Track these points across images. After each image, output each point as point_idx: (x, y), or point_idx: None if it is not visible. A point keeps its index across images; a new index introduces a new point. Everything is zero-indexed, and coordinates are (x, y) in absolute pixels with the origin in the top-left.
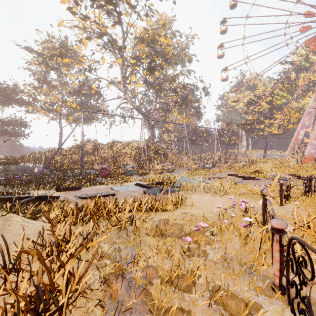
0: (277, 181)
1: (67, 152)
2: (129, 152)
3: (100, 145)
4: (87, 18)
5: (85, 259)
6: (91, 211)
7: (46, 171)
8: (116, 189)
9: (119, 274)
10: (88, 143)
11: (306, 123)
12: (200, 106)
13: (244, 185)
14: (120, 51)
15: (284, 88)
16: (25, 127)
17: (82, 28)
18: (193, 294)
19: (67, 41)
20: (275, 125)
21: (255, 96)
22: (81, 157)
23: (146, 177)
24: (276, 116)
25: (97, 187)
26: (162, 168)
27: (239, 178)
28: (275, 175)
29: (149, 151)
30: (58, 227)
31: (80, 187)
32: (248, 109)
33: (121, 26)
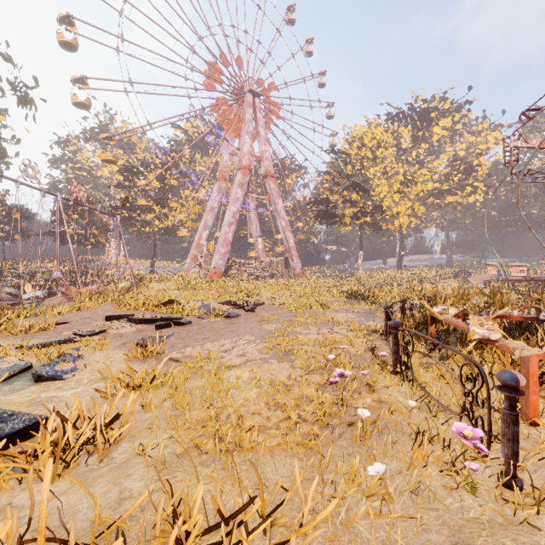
0: (224, 322)
1: None
2: None
3: None
4: None
5: None
6: None
7: None
8: None
9: None
10: None
11: (209, 223)
12: (0, 132)
13: (227, 370)
14: None
15: (182, 162)
16: None
17: None
18: None
19: None
20: (170, 218)
21: (137, 159)
22: None
23: None
24: (172, 204)
25: None
26: None
27: (144, 327)
28: (204, 305)
29: None
30: None
31: None
32: (125, 181)
33: None
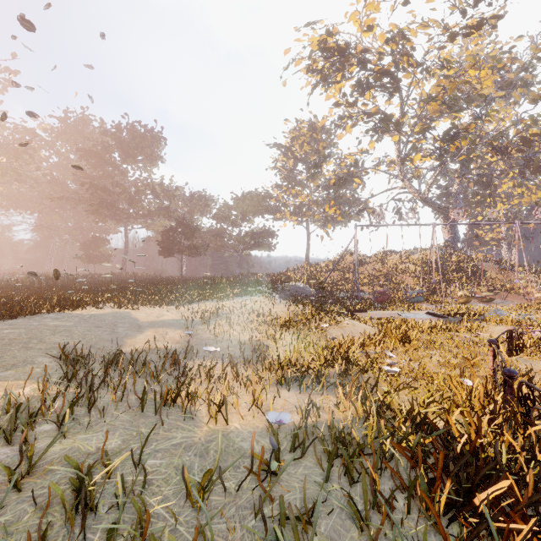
0: None
1: (323, 268)
2: (410, 269)
3: (365, 258)
4: (353, 104)
5: (416, 331)
6: (402, 322)
7: (314, 292)
8: (405, 316)
9: (428, 341)
10: (348, 256)
11: None
12: None
13: None
14: (397, 128)
15: None
16: (273, 237)
17: (347, 117)
18: (462, 349)
19: (318, 122)
20: None
21: None
22: (352, 278)
23: (441, 307)
24: None
25: (382, 312)
26: (469, 294)
27: None
28: None
29: (445, 267)
30: (393, 324)
31: (367, 311)
32: None
33: (399, 92)
